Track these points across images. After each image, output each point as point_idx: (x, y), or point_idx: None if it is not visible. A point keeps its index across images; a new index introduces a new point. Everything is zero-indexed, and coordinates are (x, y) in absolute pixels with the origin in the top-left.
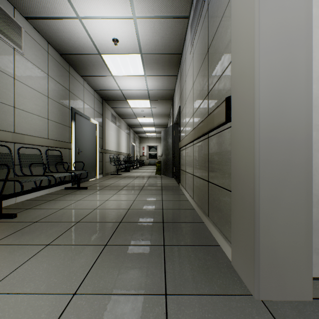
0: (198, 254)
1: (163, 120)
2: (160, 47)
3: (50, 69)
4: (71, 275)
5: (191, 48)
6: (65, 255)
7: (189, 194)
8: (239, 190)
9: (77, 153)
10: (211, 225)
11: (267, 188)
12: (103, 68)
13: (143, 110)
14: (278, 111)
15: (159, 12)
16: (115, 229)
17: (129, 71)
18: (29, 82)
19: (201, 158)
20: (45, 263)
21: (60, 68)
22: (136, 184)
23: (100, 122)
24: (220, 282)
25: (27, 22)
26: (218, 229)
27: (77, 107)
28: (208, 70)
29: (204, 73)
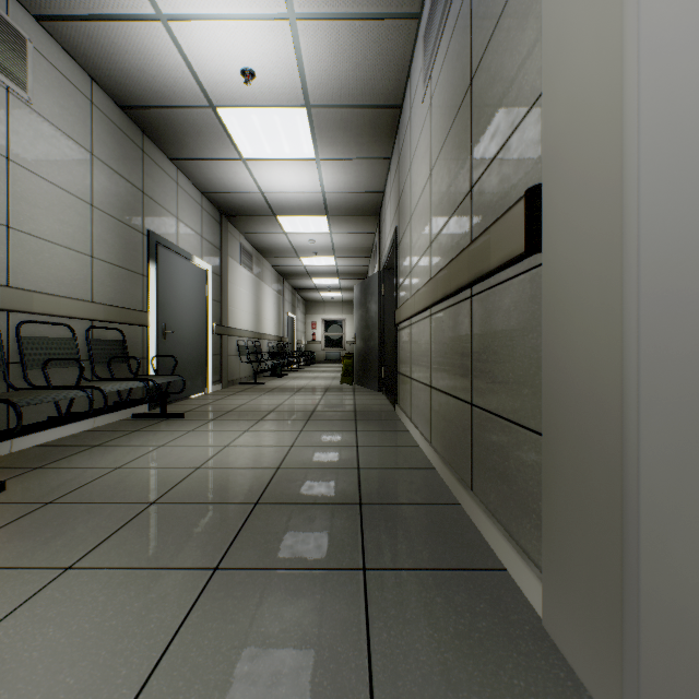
0: (454, 596)
1: (357, 262)
2: (352, 91)
3: (96, 141)
4: (116, 665)
5: (426, 88)
6: (108, 599)
7: (419, 431)
8: (568, 433)
9: (161, 336)
10: (481, 514)
11: (661, 432)
12: (222, 141)
13: (314, 240)
14: (693, 214)
15: (349, 4)
16: (242, 523)
17: (280, 148)
18: (44, 169)
19: (451, 348)
20: (51, 626)
21: (120, 138)
22: (296, 406)
23: (216, 266)
24: (520, 686)
25: (39, 28)
26: (501, 525)
27: (162, 231)
28: (472, 130)
29: (460, 139)
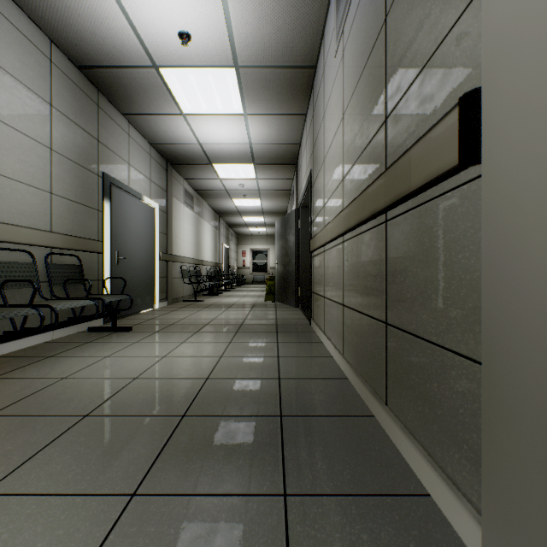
0: (380, 531)
1: (278, 203)
2: (274, 52)
3: (55, 94)
4: None
5: (338, 43)
6: (11, 538)
7: (332, 343)
8: (524, 366)
9: (114, 262)
10: (398, 431)
11: None
12: (165, 98)
13: (243, 184)
14: None
15: None
16: (167, 438)
17: (214, 105)
18: (6, 115)
19: (364, 270)
20: None
21: (77, 94)
22: (228, 319)
23: (162, 205)
24: None
25: None
26: (421, 446)
27: (115, 174)
28: (386, 63)
29: (374, 76)
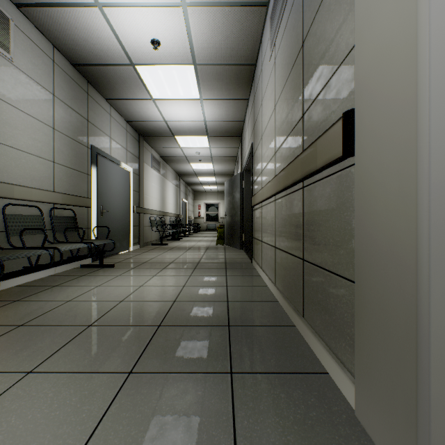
0: (293, 392)
1: (227, 166)
2: (224, 54)
3: (56, 86)
4: None
5: (272, 51)
6: (55, 395)
7: (267, 276)
8: (374, 282)
9: (99, 214)
10: (310, 334)
11: None
12: (139, 87)
13: (199, 152)
14: None
15: None
16: (149, 339)
17: (177, 92)
18: (22, 104)
19: (289, 222)
20: (13, 415)
21: (73, 85)
22: (187, 259)
23: (136, 169)
24: None
25: (18, 12)
26: (324, 342)
27: (100, 146)
28: (303, 76)
29: (295, 83)
